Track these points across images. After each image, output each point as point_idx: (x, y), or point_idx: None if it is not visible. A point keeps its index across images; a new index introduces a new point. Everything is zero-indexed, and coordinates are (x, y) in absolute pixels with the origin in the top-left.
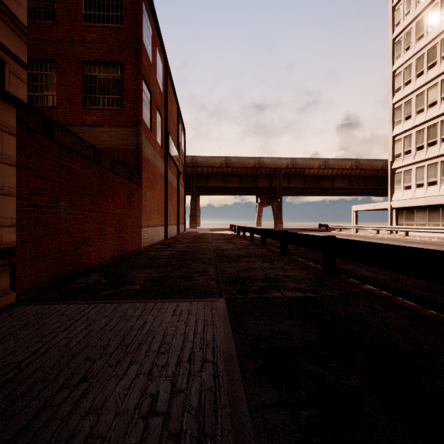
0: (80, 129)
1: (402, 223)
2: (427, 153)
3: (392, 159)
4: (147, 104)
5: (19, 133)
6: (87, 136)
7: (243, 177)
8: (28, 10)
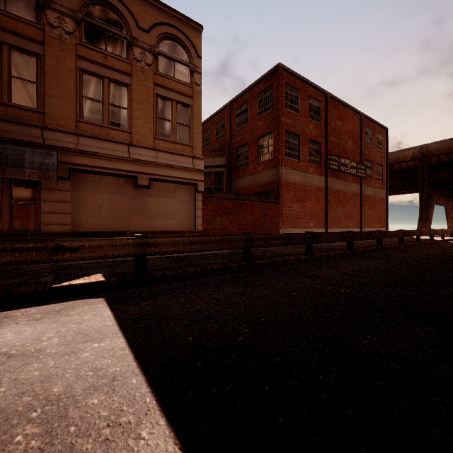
0: (256, 175)
1: None
2: None
3: None
4: (294, 145)
5: (203, 200)
6: (258, 178)
7: None
8: (240, 123)
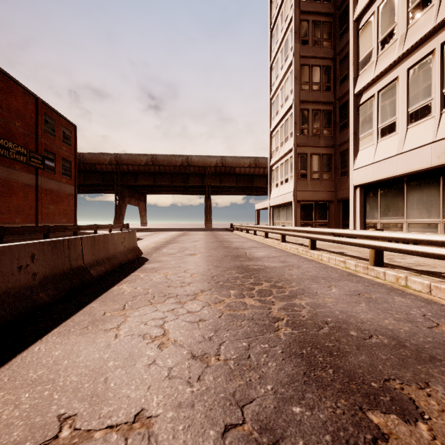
0: None
1: (275, 222)
2: (284, 149)
3: (270, 156)
4: None
5: None
6: None
7: (174, 176)
8: None
